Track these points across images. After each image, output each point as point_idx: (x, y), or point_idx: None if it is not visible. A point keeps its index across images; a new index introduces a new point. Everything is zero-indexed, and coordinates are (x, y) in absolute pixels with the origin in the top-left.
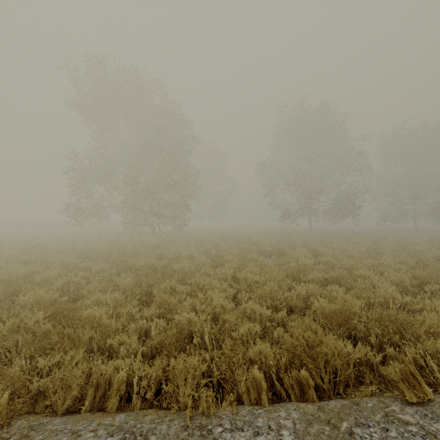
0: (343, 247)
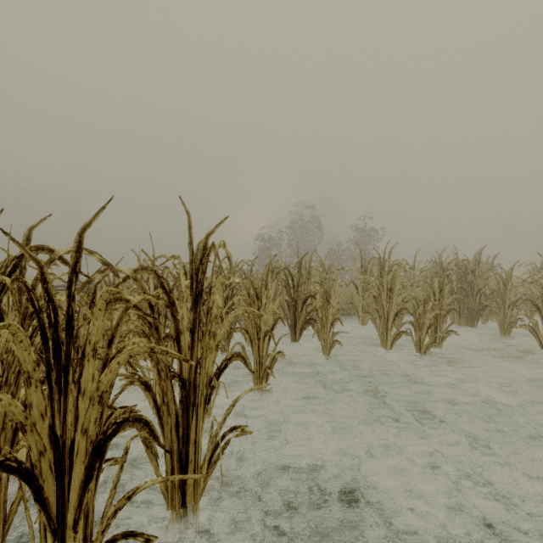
0: None
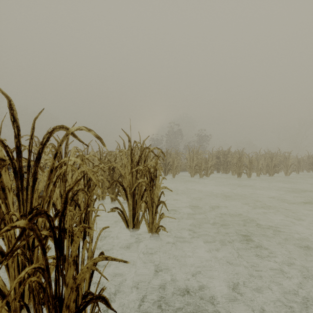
0: None
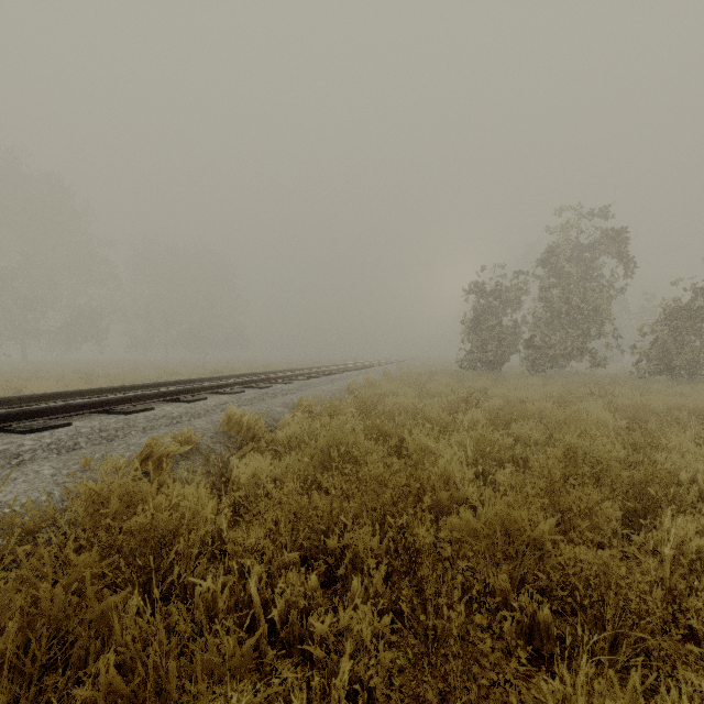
0: (104, 370)
